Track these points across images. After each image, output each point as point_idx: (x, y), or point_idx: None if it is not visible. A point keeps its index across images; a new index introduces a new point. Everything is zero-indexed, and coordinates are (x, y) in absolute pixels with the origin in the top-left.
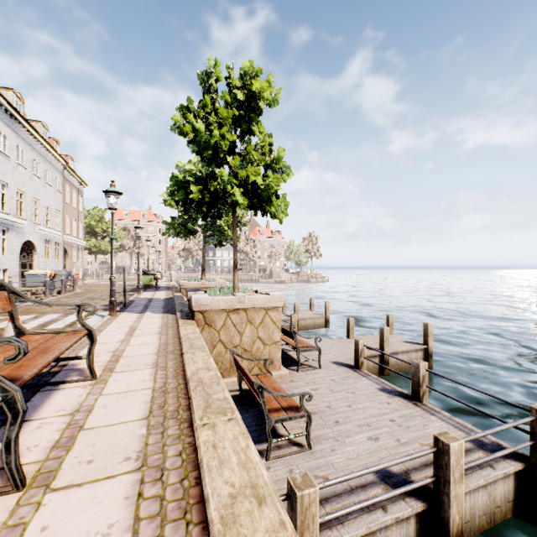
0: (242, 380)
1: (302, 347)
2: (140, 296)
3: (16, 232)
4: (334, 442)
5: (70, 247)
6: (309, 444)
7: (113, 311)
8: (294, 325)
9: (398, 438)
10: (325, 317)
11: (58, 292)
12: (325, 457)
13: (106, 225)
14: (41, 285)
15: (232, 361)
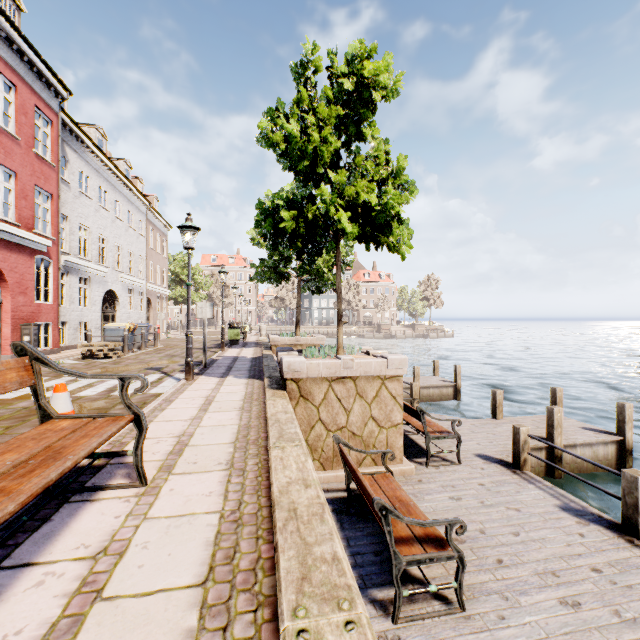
0: (350, 480)
1: (432, 432)
2: (224, 354)
3: (98, 280)
4: (501, 602)
5: (153, 297)
6: (460, 602)
7: (189, 374)
8: (416, 396)
9: (615, 608)
10: (456, 386)
11: (138, 347)
12: (491, 631)
13: (192, 271)
14: (120, 340)
15: (335, 447)
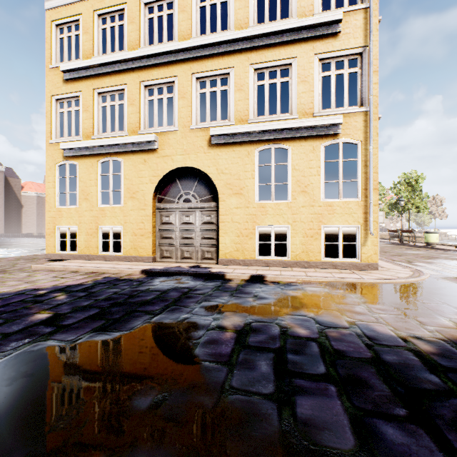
0: None
1: None
2: None
3: None
4: None
5: None
6: None
7: None
8: None
9: None
10: None
11: None
12: None
13: None
14: None
15: None
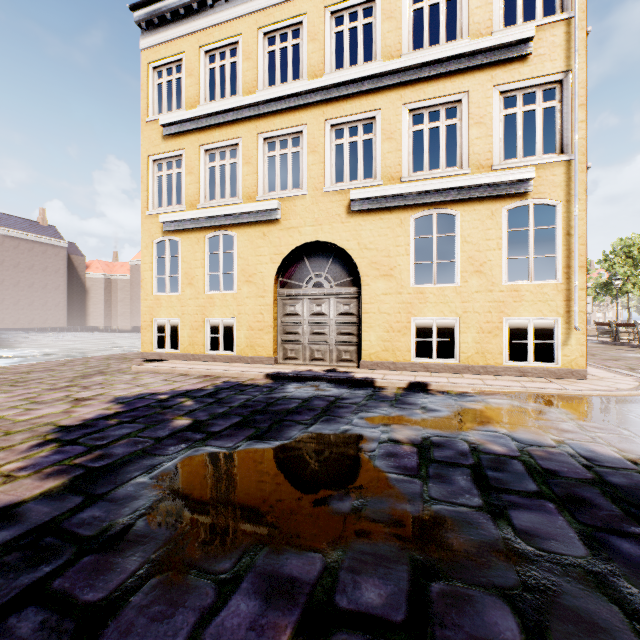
0: None
1: None
2: None
3: None
4: None
5: None
6: None
7: None
8: None
9: None
10: None
11: None
12: None
13: None
14: None
15: None
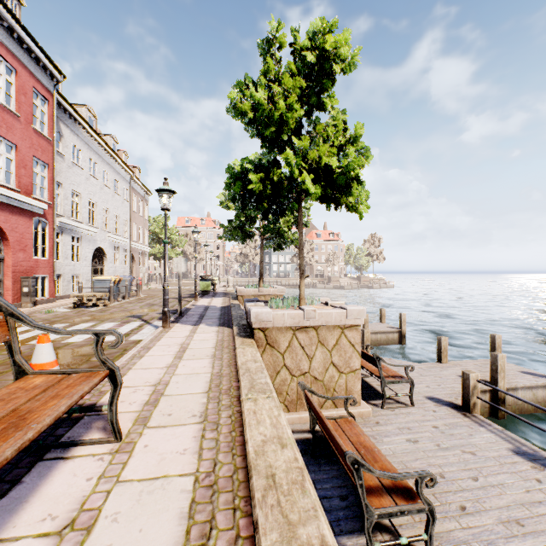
0: (315, 424)
1: (387, 377)
2: (197, 303)
3: (88, 239)
4: None
5: (136, 254)
6: None
7: (166, 323)
8: (367, 341)
9: None
10: (401, 331)
11: (123, 297)
12: None
13: (169, 232)
14: (106, 291)
15: (298, 391)
